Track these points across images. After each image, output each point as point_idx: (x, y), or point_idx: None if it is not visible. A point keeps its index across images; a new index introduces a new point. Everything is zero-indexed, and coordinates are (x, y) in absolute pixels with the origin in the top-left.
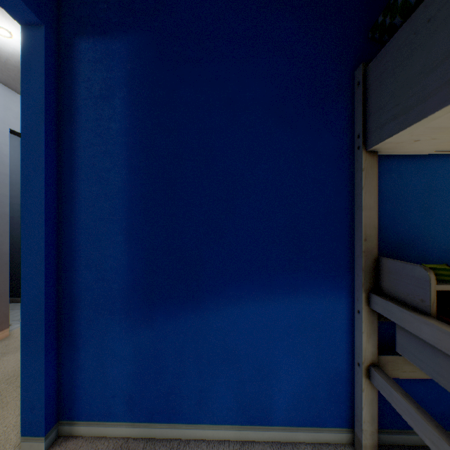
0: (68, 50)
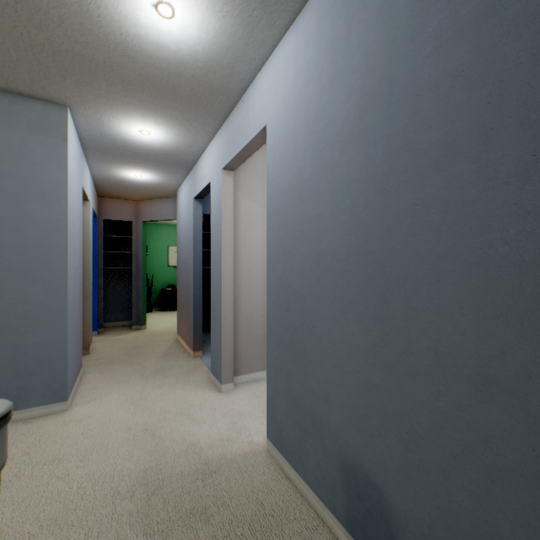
0: None
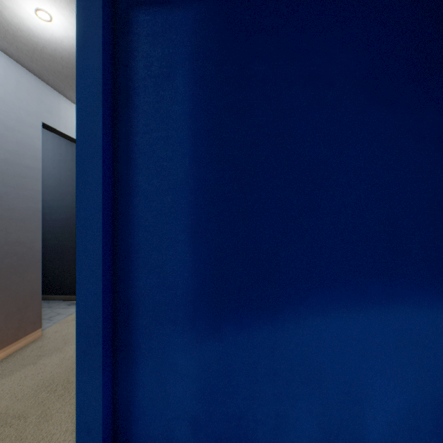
0: (124, 23)
